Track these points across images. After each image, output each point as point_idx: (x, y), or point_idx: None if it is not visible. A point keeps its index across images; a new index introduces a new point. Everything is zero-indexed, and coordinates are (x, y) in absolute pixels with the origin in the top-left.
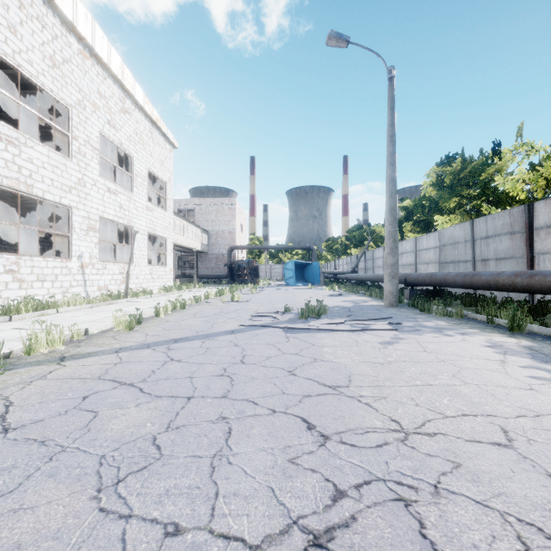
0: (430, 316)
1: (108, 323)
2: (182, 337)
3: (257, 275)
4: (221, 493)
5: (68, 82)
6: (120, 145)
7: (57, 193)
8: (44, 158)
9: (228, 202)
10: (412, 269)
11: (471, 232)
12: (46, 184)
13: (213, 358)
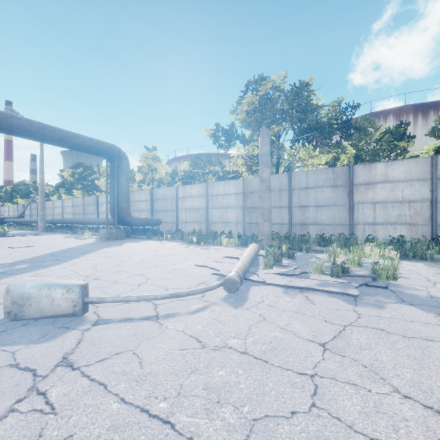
0: (56, 233)
1: None
2: None
3: None
4: (5, 242)
5: None
6: None
7: None
8: None
9: None
10: (61, 216)
11: (83, 202)
12: None
13: None
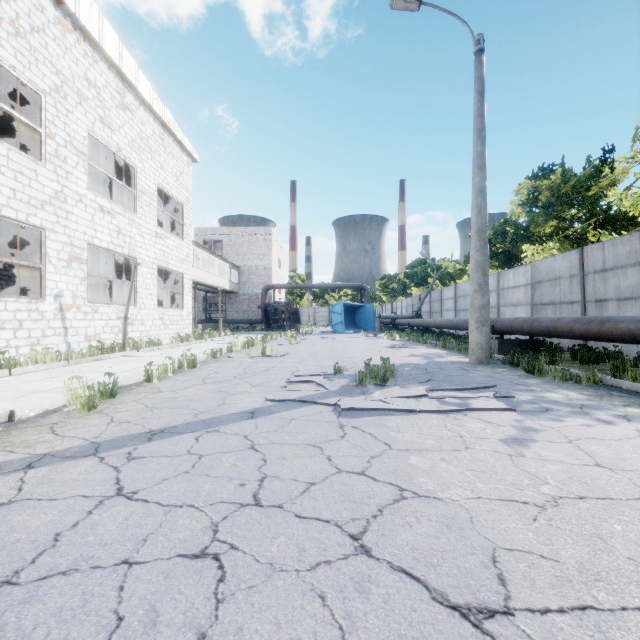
0: (546, 381)
1: (60, 397)
2: (167, 425)
3: (298, 320)
4: None
5: (39, 59)
6: (117, 151)
7: (22, 208)
8: (1, 160)
9: (263, 232)
10: (494, 312)
11: (580, 263)
12: (5, 196)
13: (202, 487)
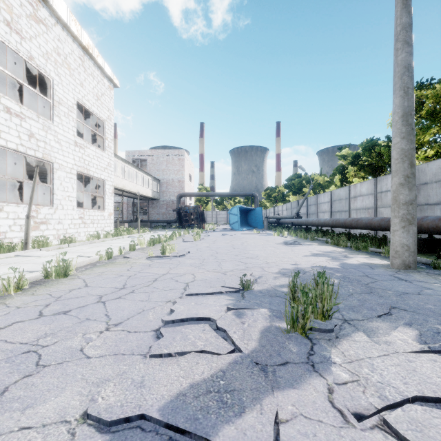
0: None
1: None
2: None
3: (203, 220)
4: None
5: None
6: (29, 59)
7: None
8: None
9: (177, 153)
10: (371, 213)
11: None
12: None
13: None
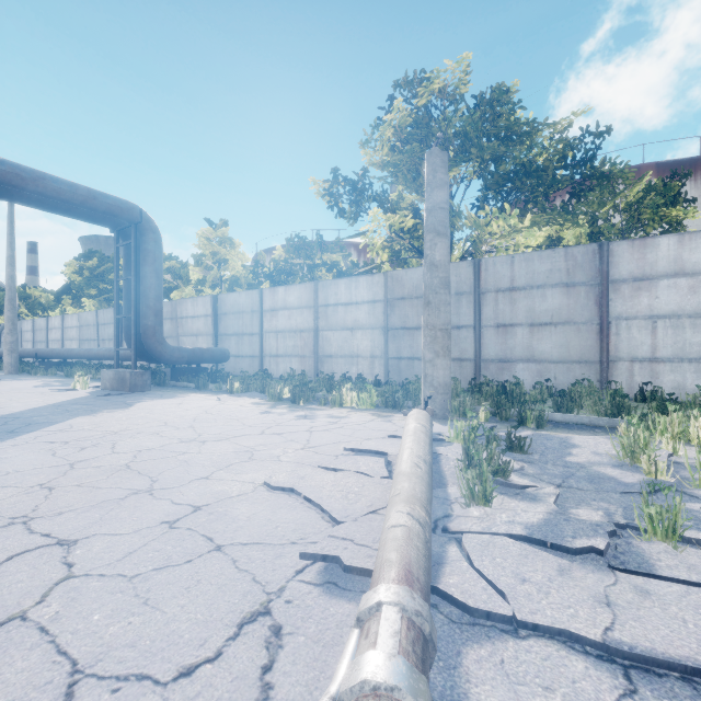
0: (34, 376)
1: None
2: None
3: None
4: None
5: None
6: None
7: None
8: None
9: None
10: (61, 344)
11: (97, 318)
12: None
13: None
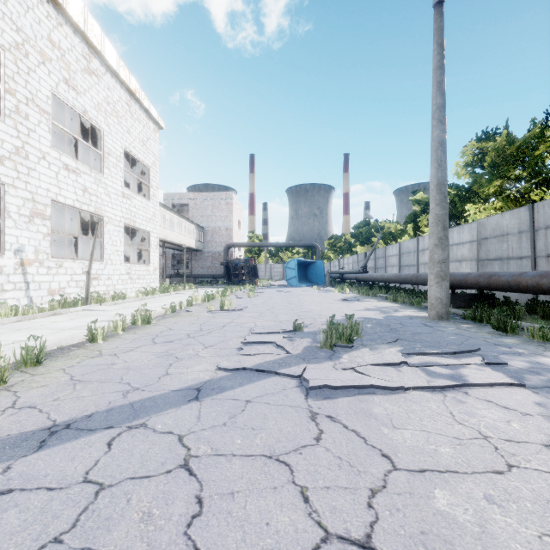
0: (524, 340)
1: None
2: (81, 414)
3: (256, 275)
4: None
5: None
6: (83, 113)
7: None
8: None
9: (225, 197)
10: None
11: (530, 219)
12: None
13: None
